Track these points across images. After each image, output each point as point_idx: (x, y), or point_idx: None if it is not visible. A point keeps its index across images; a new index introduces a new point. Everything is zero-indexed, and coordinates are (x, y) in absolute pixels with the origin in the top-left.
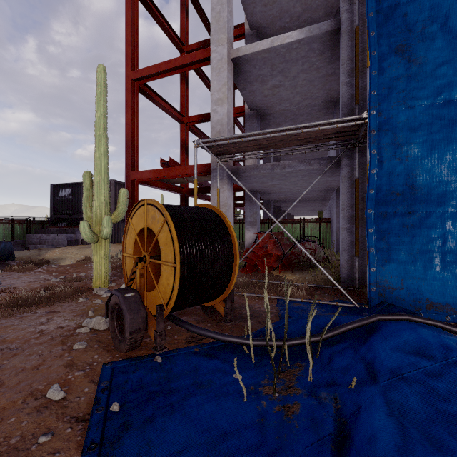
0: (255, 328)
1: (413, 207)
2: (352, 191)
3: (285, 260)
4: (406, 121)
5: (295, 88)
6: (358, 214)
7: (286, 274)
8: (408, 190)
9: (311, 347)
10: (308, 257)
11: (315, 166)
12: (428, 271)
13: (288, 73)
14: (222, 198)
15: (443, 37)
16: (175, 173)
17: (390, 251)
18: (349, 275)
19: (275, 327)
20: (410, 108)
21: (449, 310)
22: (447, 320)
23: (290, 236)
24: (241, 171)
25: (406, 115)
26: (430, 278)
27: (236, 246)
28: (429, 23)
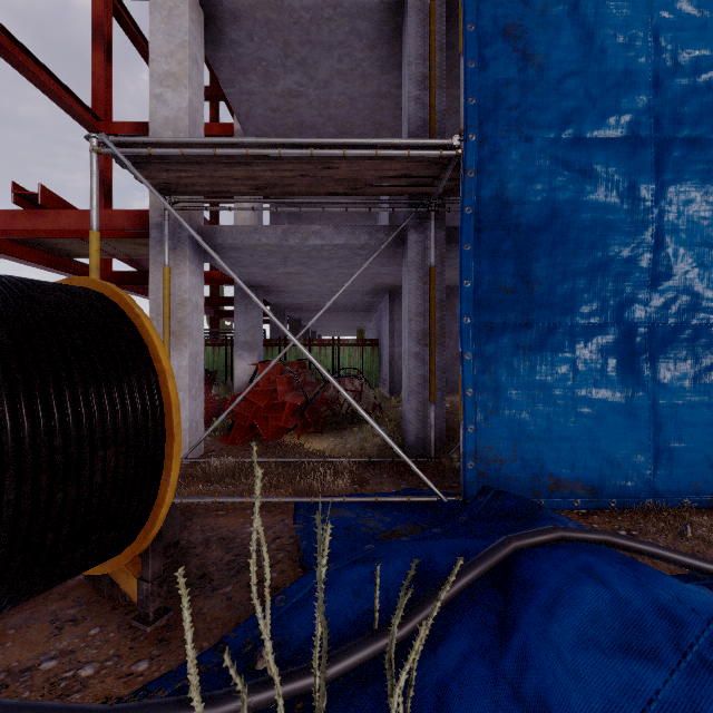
0: (236, 614)
1: (530, 315)
2: (424, 289)
3: (310, 413)
4: (521, 163)
5: (327, 106)
6: (434, 329)
7: (311, 439)
8: (523, 284)
9: (396, 712)
10: (350, 405)
11: (364, 239)
12: (552, 426)
13: (315, 70)
14: (177, 288)
15: (571, 29)
16: (57, 225)
17: (497, 394)
18: (420, 435)
19: (287, 605)
20: (527, 141)
21: (580, 489)
22: (577, 507)
23: (322, 369)
24: (221, 236)
25: (521, 151)
26: (555, 438)
27: (173, 401)
28: (553, 0)
